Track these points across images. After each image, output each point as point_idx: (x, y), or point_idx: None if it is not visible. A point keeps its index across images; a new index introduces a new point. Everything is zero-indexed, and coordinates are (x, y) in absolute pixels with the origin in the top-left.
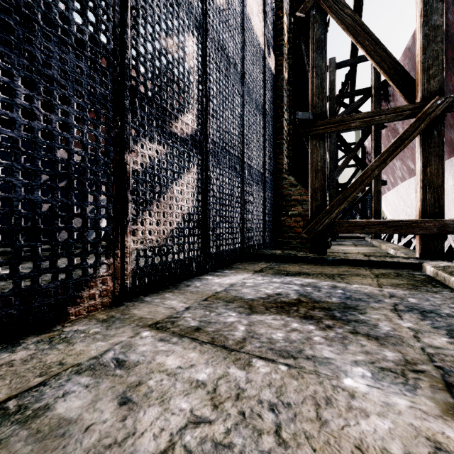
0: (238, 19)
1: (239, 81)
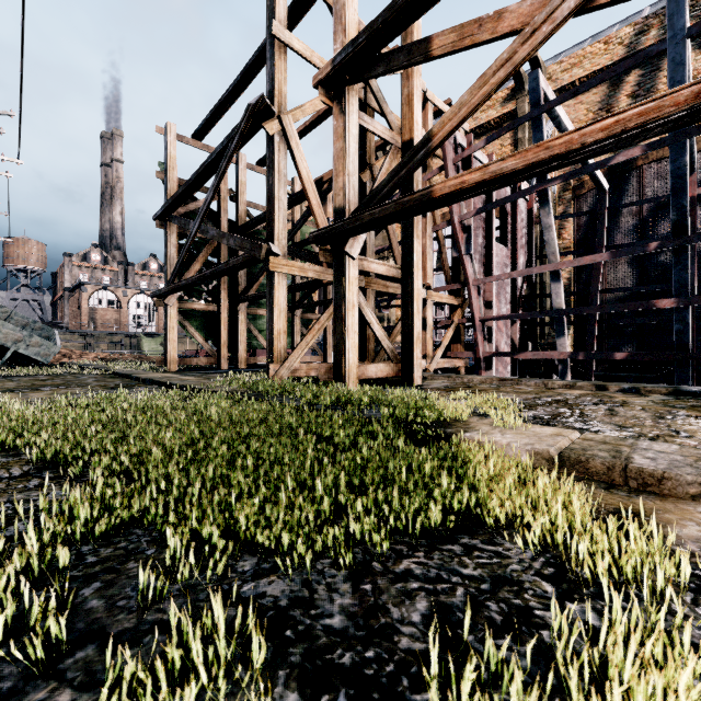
0: None
1: None
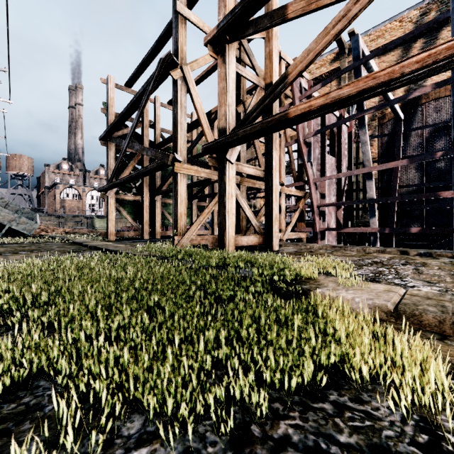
0: (449, 171)
1: (449, 189)
